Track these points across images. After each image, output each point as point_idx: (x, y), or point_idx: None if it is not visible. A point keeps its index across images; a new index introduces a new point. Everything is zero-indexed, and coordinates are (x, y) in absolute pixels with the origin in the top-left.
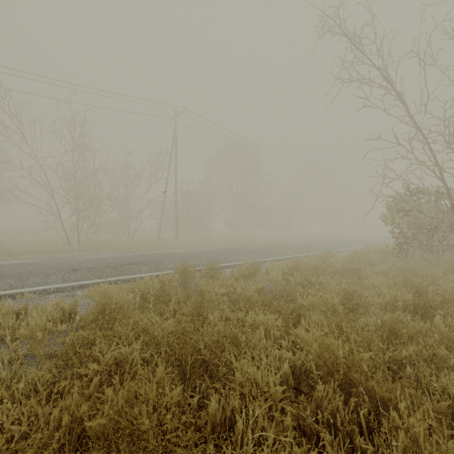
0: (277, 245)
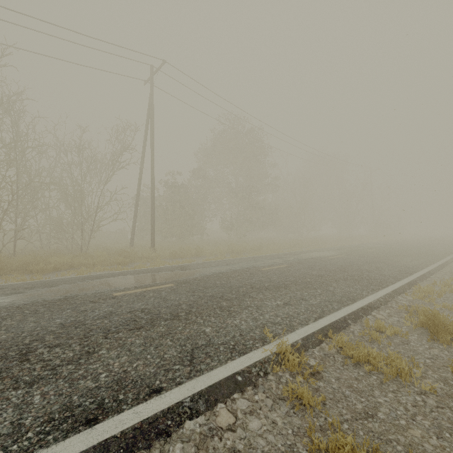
0: (303, 261)
